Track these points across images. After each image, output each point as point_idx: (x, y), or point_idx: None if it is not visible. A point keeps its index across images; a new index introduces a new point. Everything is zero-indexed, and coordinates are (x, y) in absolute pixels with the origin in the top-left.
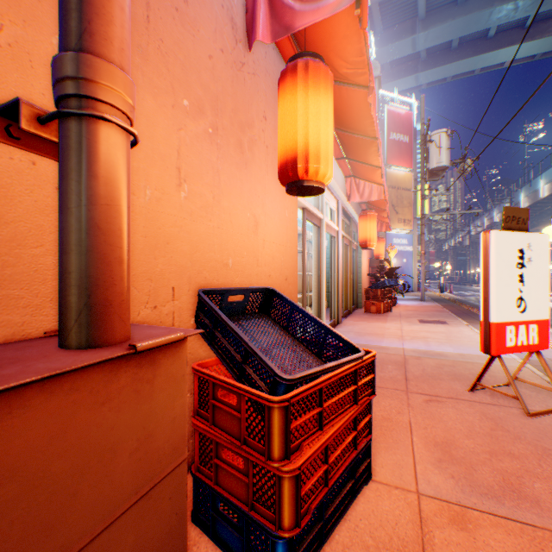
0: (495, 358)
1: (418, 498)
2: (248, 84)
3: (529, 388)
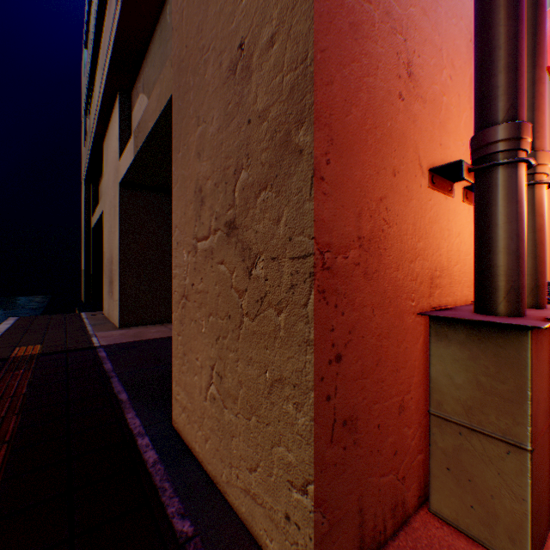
0: None
1: None
2: None
3: None
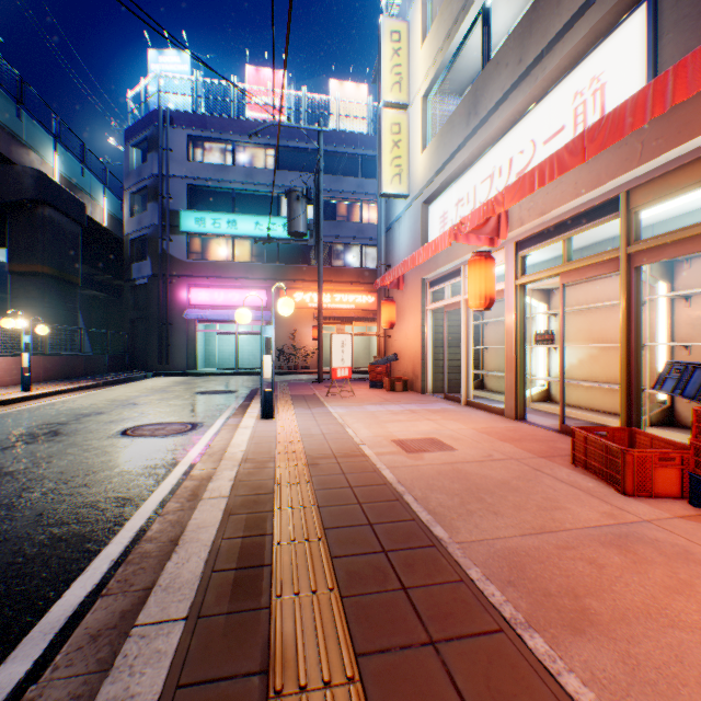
0: (341, 405)
1: (361, 388)
2: (405, 297)
3: (334, 398)
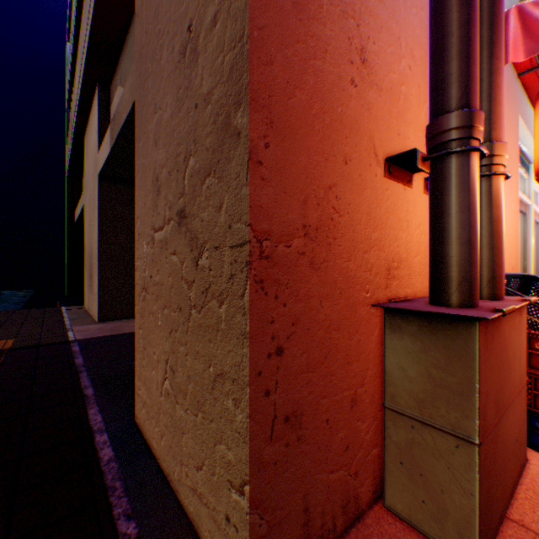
0: None
1: None
2: None
3: None
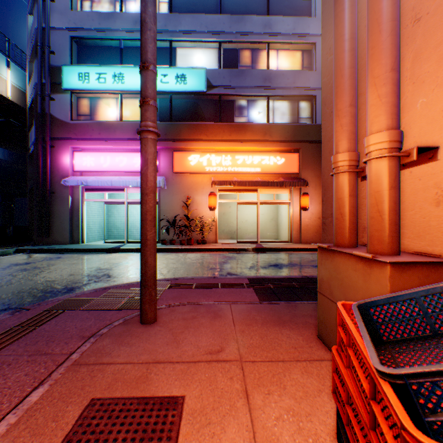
0: None
1: None
2: None
3: None
